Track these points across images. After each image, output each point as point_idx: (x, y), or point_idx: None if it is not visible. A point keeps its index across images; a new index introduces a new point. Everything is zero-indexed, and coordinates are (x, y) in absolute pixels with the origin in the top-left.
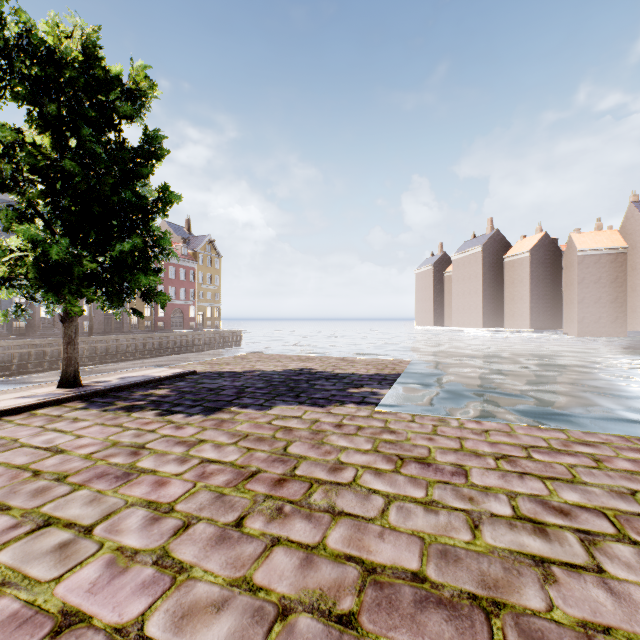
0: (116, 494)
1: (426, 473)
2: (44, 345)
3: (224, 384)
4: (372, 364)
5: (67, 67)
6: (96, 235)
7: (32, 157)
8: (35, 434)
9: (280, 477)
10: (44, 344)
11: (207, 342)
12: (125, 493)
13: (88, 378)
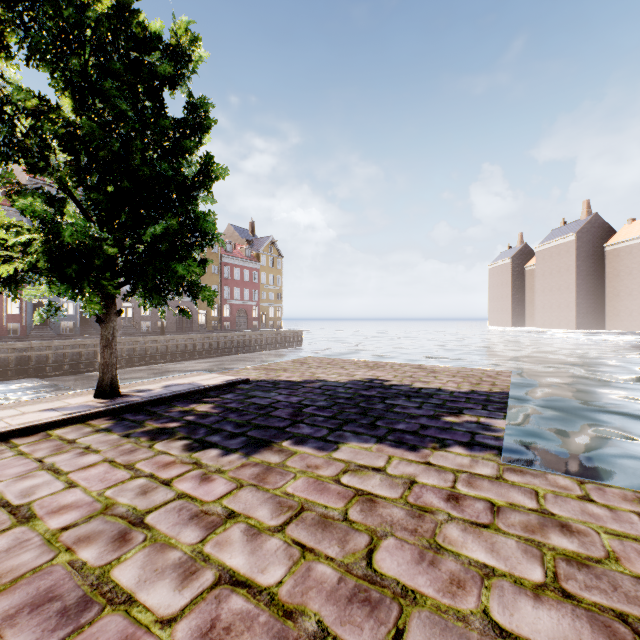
0: None
1: None
2: (122, 343)
3: (278, 399)
4: (460, 375)
5: (89, 9)
6: (127, 217)
7: (52, 124)
8: (23, 474)
9: None
10: (122, 342)
11: (269, 342)
12: None
13: (132, 385)
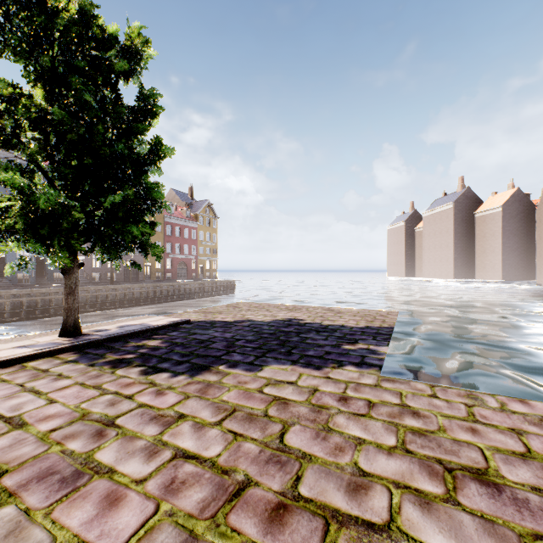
0: (46, 521)
1: (503, 510)
2: None
3: (215, 335)
4: (359, 315)
5: (58, 17)
6: (90, 187)
7: (26, 109)
8: (9, 395)
9: (278, 500)
10: None
11: (206, 290)
12: (59, 519)
13: (91, 326)
